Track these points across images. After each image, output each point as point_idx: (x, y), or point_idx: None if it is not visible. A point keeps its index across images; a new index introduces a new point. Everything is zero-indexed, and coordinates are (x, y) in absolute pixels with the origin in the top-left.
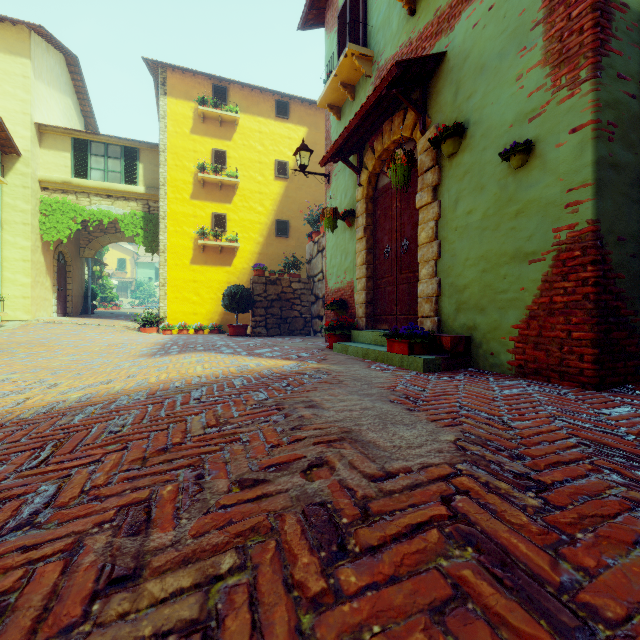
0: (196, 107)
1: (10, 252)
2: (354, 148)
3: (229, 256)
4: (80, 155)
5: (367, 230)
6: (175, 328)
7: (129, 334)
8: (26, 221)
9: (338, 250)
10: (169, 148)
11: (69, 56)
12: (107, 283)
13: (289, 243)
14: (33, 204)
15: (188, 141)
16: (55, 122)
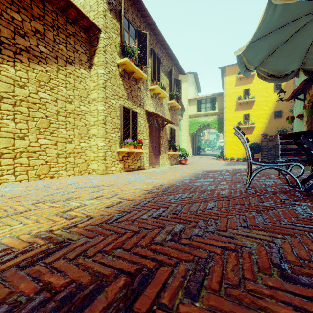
0: (237, 76)
1: (183, 137)
2: (300, 93)
3: (251, 130)
4: (199, 105)
5: (307, 122)
6: (229, 159)
7: (214, 161)
8: (186, 128)
9: (298, 128)
10: (226, 95)
11: (194, 73)
12: (201, 143)
13: (282, 120)
14: (187, 123)
15: (233, 90)
16: (191, 96)
